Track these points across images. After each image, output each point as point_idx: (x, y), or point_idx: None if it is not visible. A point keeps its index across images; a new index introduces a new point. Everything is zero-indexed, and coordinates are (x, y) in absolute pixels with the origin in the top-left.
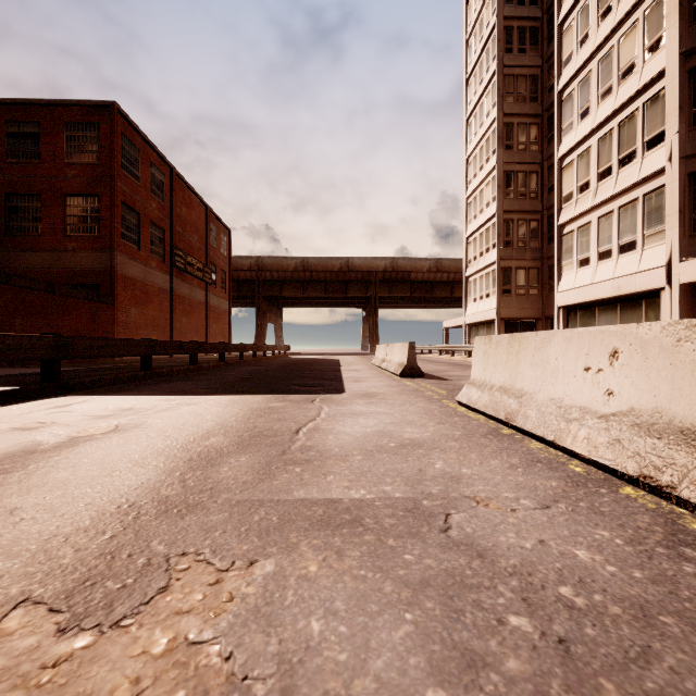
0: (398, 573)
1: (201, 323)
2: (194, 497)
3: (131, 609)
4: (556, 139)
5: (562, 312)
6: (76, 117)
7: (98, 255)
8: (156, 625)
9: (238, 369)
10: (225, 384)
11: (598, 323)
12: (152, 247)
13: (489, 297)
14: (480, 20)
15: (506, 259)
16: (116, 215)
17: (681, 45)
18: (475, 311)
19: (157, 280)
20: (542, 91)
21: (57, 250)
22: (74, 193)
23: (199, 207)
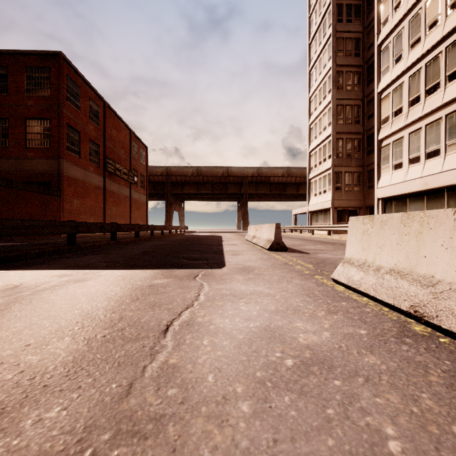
0: None
1: (127, 211)
2: None
3: None
4: (376, 79)
5: (381, 202)
6: (33, 63)
7: (49, 161)
8: None
9: (146, 243)
10: (127, 257)
11: (409, 210)
12: (90, 157)
13: (326, 192)
14: (319, 1)
15: (338, 166)
16: (62, 133)
17: None
18: (316, 202)
19: (93, 180)
20: (363, 49)
21: (19, 158)
22: (32, 117)
23: (125, 130)
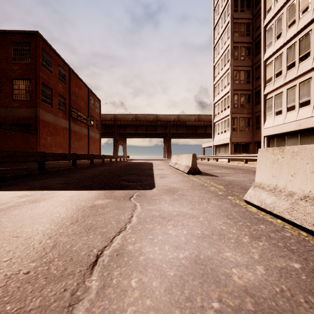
0: None
1: (86, 145)
2: None
3: None
4: (262, 51)
5: (266, 139)
6: (18, 39)
7: (29, 109)
8: None
9: (98, 168)
10: (80, 179)
11: (287, 144)
12: (59, 106)
13: (226, 132)
14: None
15: (234, 113)
16: (39, 89)
17: None
18: (219, 139)
19: (62, 123)
20: (252, 31)
21: (8, 107)
22: (17, 78)
23: (84, 88)
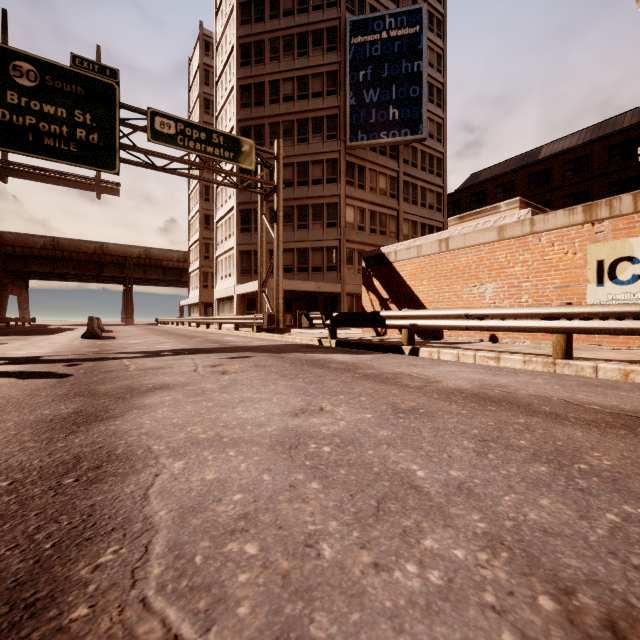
0: (35, 340)
1: None
2: (5, 340)
3: (4, 341)
4: (215, 212)
5: (217, 302)
6: None
7: None
8: (8, 341)
9: None
10: None
11: (225, 308)
12: None
13: (198, 288)
14: (194, 111)
15: (205, 267)
16: None
17: (237, 199)
18: (192, 296)
19: None
20: None
21: None
22: None
23: None
